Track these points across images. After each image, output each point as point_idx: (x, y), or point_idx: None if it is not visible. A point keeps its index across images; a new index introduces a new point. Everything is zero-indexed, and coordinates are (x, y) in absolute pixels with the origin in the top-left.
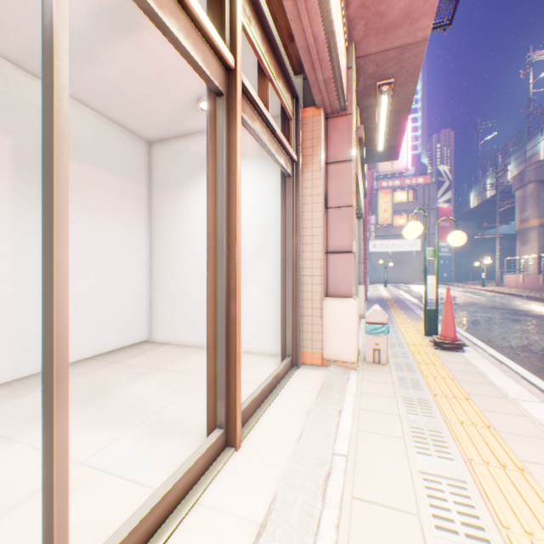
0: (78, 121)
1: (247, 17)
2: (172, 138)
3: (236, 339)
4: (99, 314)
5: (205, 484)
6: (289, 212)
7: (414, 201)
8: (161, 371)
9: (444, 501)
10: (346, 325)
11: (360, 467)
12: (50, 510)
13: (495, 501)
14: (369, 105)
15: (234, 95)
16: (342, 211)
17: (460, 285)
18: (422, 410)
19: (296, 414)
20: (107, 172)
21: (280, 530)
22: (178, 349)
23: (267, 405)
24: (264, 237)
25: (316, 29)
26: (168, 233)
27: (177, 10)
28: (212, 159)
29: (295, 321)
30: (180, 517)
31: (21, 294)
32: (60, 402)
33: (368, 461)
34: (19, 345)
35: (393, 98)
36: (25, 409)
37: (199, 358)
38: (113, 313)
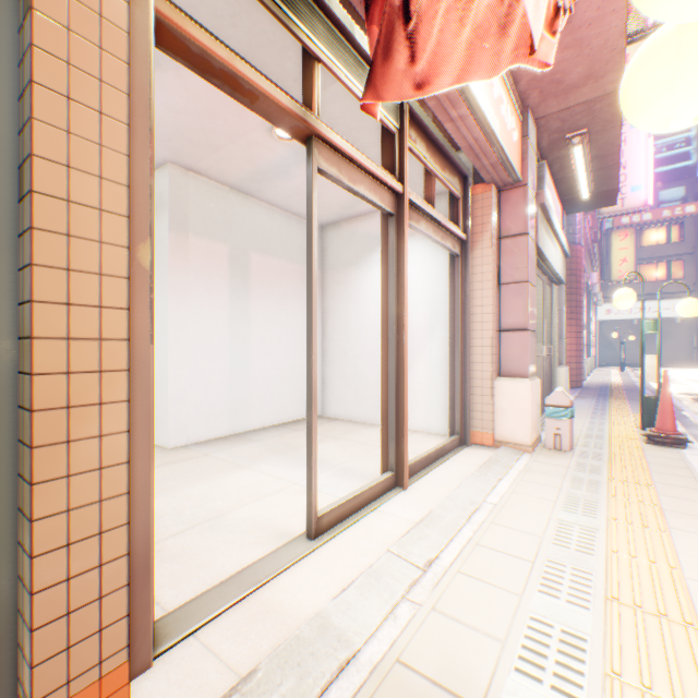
0: (269, 221)
1: (413, 140)
2: (343, 221)
3: (403, 404)
4: (283, 388)
5: (381, 501)
6: (457, 291)
7: (678, 241)
8: (337, 439)
9: (568, 534)
10: (519, 406)
11: (505, 510)
12: (310, 469)
13: (615, 540)
14: (560, 157)
15: (401, 214)
16: (515, 287)
17: None
18: (588, 487)
19: (457, 477)
20: (289, 260)
21: (432, 524)
22: (349, 424)
23: (431, 468)
24: (433, 315)
25: (475, 134)
26: (339, 312)
27: (363, 178)
28: (385, 263)
29: (463, 400)
30: (366, 511)
31: (234, 368)
32: (314, 417)
33: (513, 508)
34: (233, 408)
35: (591, 145)
36: (246, 453)
37: (369, 432)
38: (293, 387)
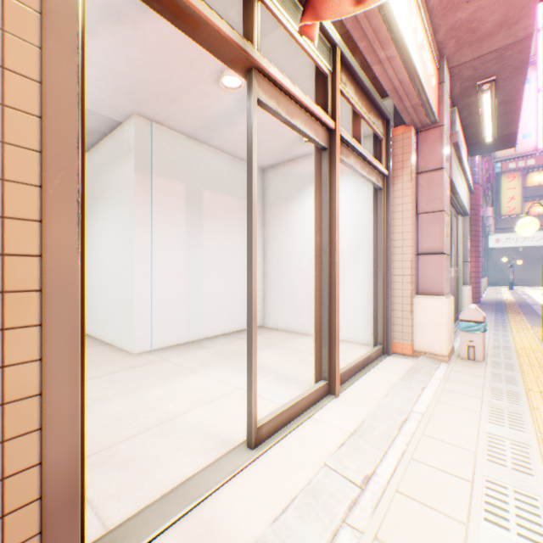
0: (219, 165)
1: (343, 83)
2: (280, 164)
3: (335, 319)
4: (231, 303)
5: (315, 409)
6: (380, 220)
7: None
8: (276, 346)
9: (501, 450)
10: (436, 320)
11: (433, 421)
12: (250, 383)
13: None
14: (469, 103)
15: (334, 148)
16: (432, 215)
17: None
18: (508, 398)
19: (383, 385)
20: (235, 197)
21: (365, 436)
22: (285, 334)
23: (359, 376)
24: (358, 241)
25: (400, 76)
26: (277, 240)
27: (300, 113)
28: (318, 193)
29: (385, 315)
30: (302, 419)
31: (189, 286)
32: (254, 333)
33: (440, 419)
34: (189, 320)
35: (498, 92)
36: (198, 358)
37: (302, 341)
38: (239, 302)
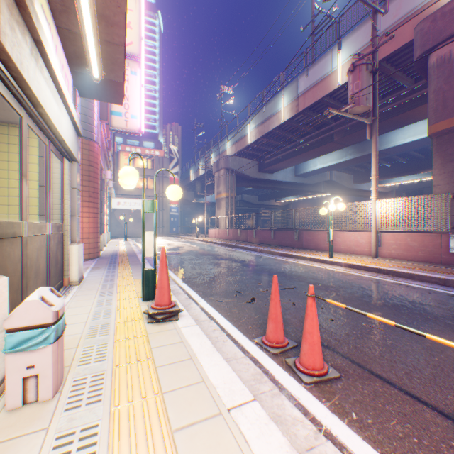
0: None
1: None
2: None
3: None
4: None
5: None
6: None
7: (153, 168)
8: None
9: None
10: None
11: None
12: None
13: None
14: None
15: None
16: None
17: (184, 236)
18: None
19: None
20: None
21: None
22: None
23: None
24: None
25: None
26: None
27: None
28: None
29: None
30: None
31: None
32: None
33: None
34: None
35: None
36: None
37: None
38: None
